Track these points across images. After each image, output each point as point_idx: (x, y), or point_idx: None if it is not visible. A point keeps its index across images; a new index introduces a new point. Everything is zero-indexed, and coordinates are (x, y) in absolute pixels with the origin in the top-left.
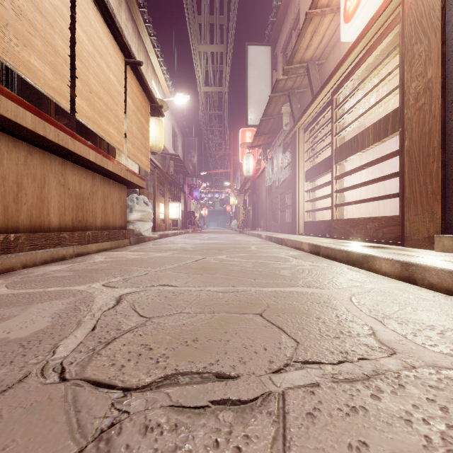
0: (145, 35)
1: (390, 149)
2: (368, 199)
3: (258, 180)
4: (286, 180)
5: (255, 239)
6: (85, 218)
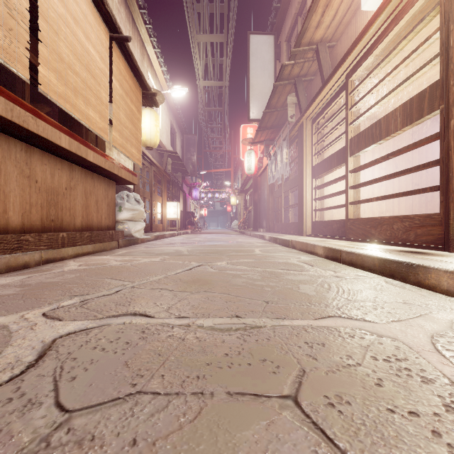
0: (140, 22)
1: (405, 143)
2: (395, 194)
3: (260, 179)
4: (290, 178)
5: (257, 241)
6: (59, 217)
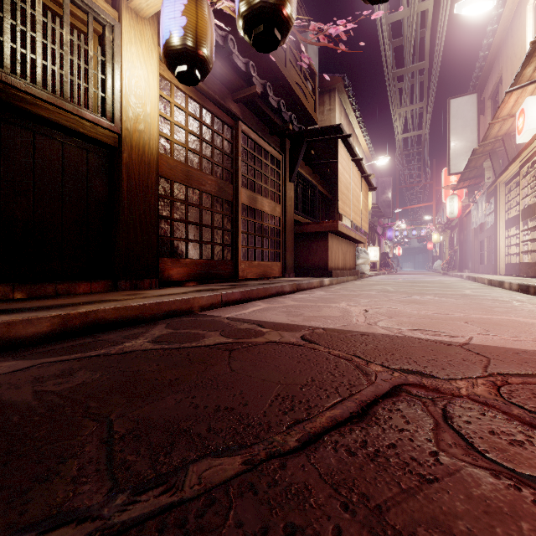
0: (353, 119)
1: None
2: None
3: (466, 219)
4: None
5: (455, 279)
6: (345, 264)
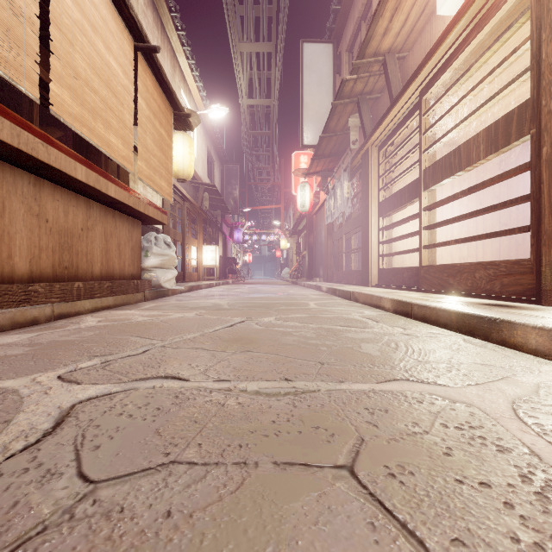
0: (171, 28)
1: (491, 174)
2: (477, 236)
3: (316, 217)
4: (352, 216)
5: (313, 292)
6: (74, 263)
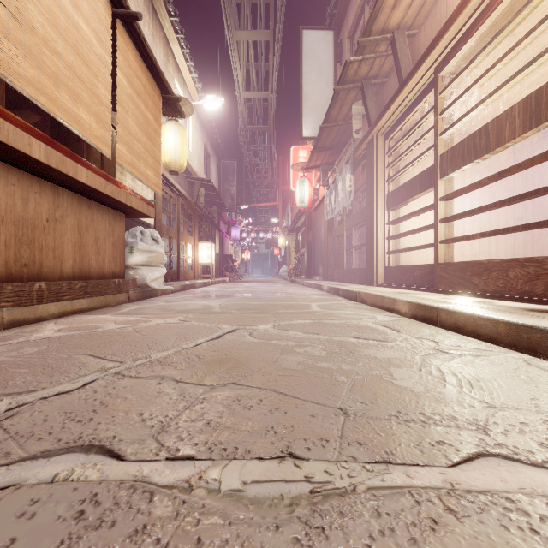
0: (163, 13)
1: (505, 165)
2: (511, 228)
3: (315, 214)
4: (353, 212)
5: (313, 292)
6: (37, 260)
